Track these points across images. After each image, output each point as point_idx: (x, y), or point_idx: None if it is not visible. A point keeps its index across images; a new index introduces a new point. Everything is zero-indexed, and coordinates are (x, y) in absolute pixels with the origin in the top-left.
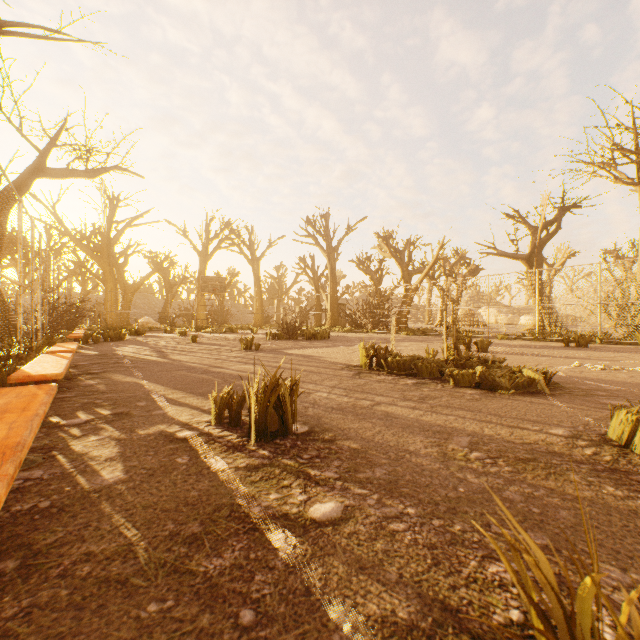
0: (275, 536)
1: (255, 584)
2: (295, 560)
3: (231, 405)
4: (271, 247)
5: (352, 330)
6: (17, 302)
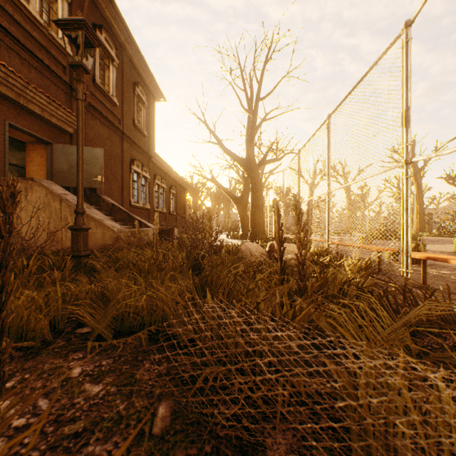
0: (431, 272)
1: (429, 274)
2: (438, 274)
3: (393, 254)
4: (359, 174)
5: (440, 235)
6: (217, 219)
